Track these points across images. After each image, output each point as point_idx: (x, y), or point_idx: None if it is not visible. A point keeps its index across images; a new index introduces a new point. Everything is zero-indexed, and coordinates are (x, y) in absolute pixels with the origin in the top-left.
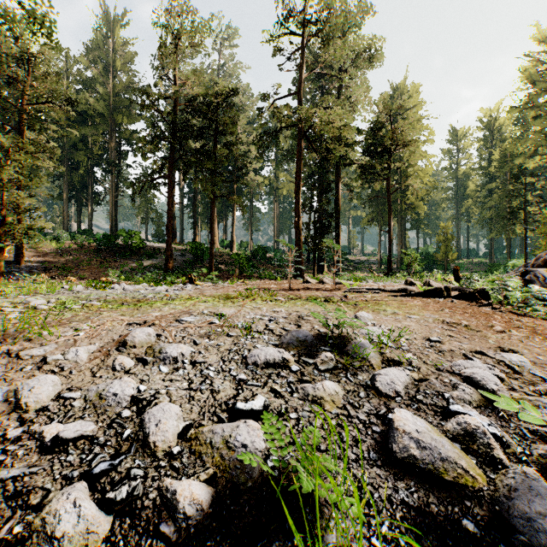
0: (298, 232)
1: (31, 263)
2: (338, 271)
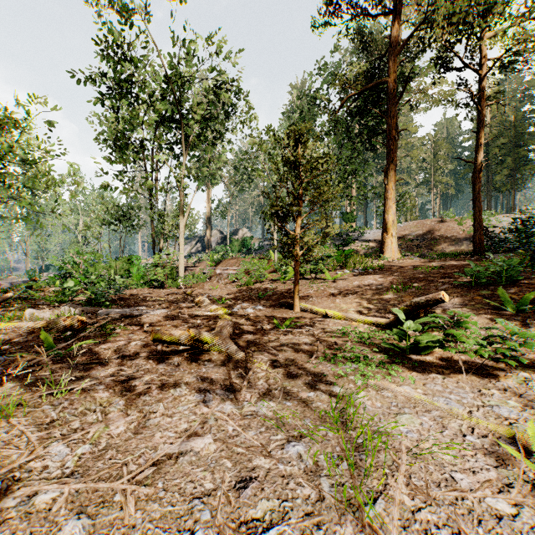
0: None
1: None
2: None
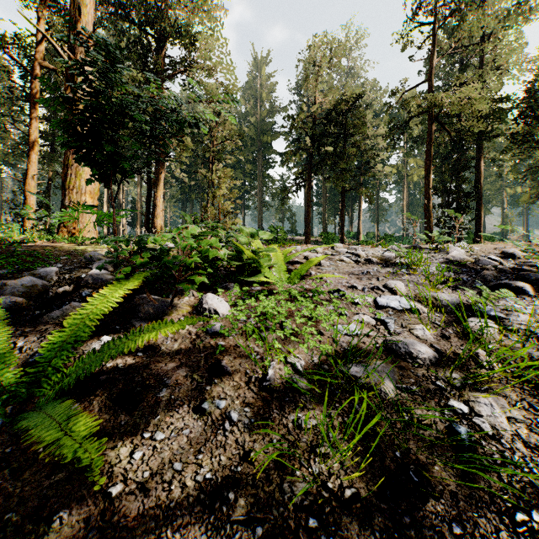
0: (428, 214)
1: None
2: None
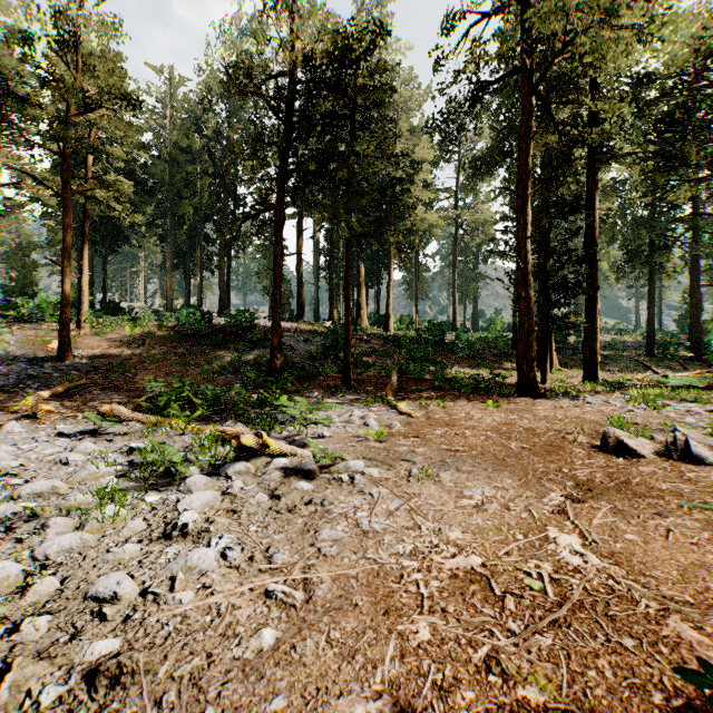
0: (525, 293)
1: (79, 359)
2: (592, 370)
